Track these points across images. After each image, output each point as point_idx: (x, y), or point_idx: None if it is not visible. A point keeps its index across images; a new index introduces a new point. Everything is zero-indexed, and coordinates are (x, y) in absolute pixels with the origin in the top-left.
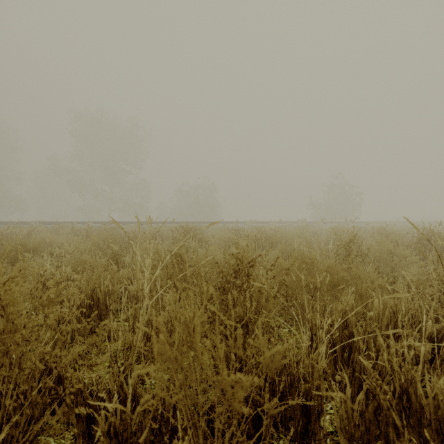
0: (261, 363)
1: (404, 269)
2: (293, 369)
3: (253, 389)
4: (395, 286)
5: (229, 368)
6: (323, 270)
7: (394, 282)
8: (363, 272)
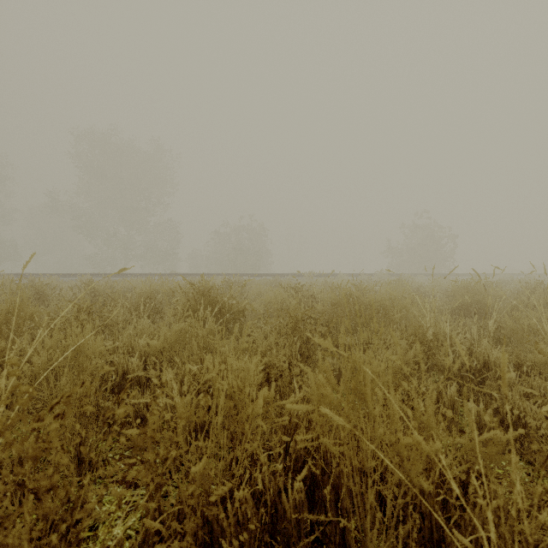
0: None
1: None
2: None
3: None
4: None
5: None
6: None
7: None
8: None
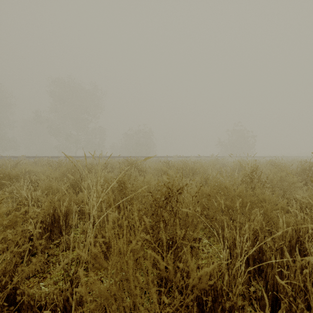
0: (190, 285)
1: (294, 192)
2: (217, 286)
3: (183, 309)
4: (294, 208)
5: (161, 278)
6: (235, 194)
7: (287, 203)
8: (267, 196)
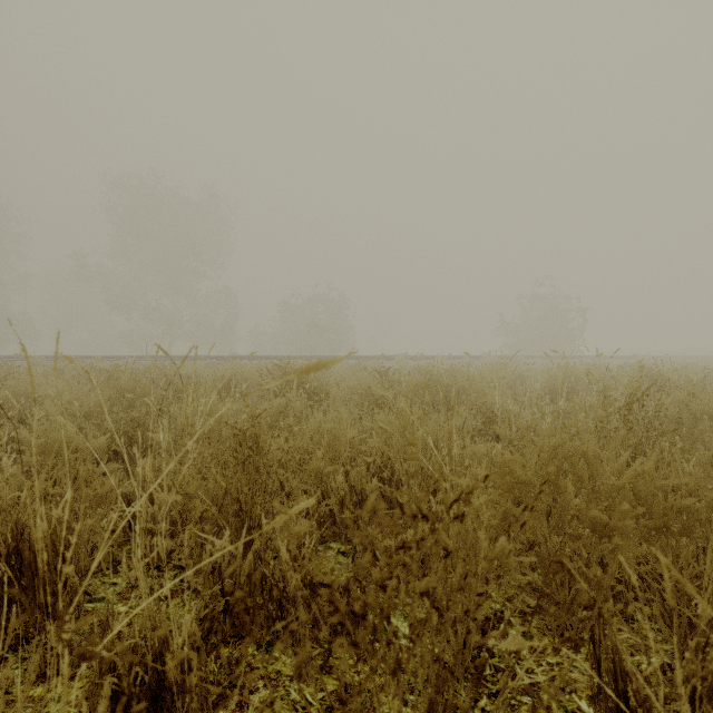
0: None
1: None
2: None
3: None
4: None
5: None
6: (625, 487)
7: None
8: None
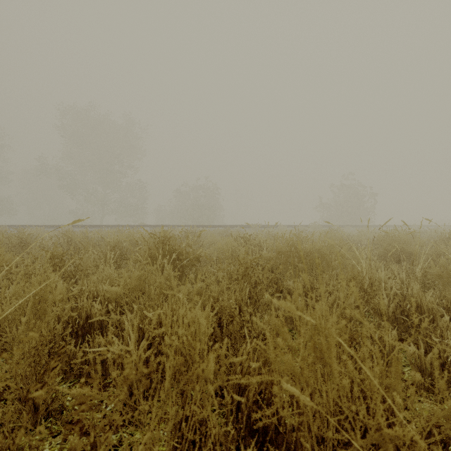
0: None
1: None
2: None
3: None
4: None
5: None
6: None
7: None
8: None
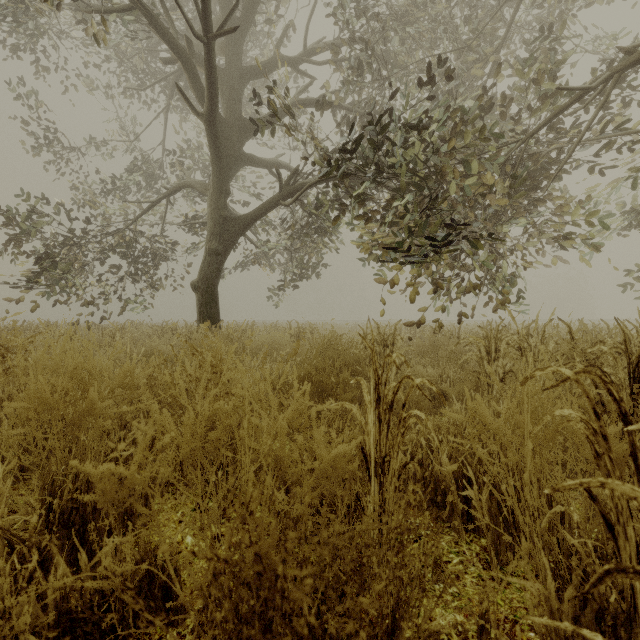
0: None
1: None
2: None
3: None
4: None
5: None
6: None
7: None
8: None
